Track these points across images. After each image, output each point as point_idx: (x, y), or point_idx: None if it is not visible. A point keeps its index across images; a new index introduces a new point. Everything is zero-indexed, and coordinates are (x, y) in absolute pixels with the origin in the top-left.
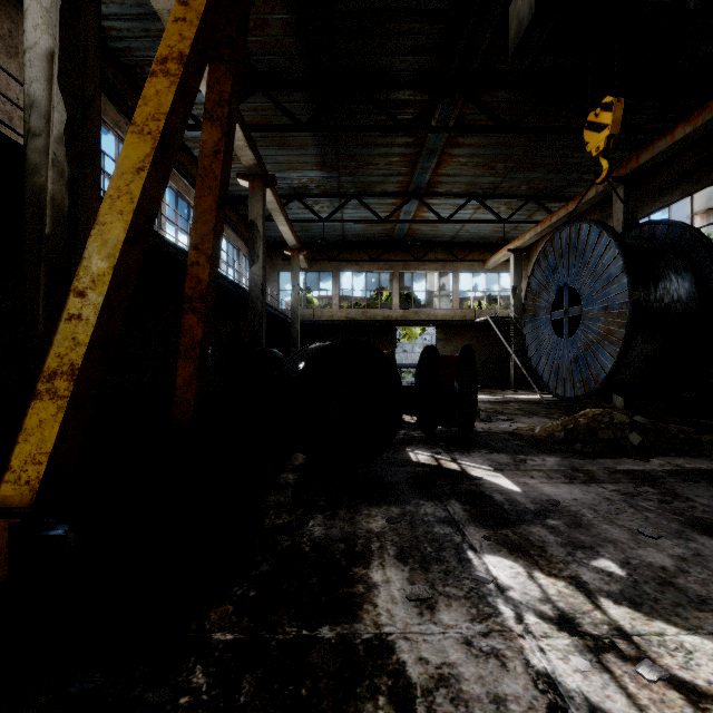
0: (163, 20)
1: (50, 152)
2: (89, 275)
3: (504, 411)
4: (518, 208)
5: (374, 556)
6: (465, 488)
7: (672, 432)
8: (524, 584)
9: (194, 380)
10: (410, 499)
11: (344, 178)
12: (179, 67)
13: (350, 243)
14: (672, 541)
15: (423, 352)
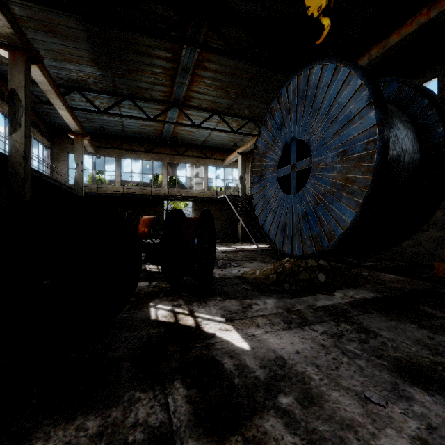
0: None
1: None
2: None
3: (235, 258)
4: (243, 125)
5: None
6: (195, 355)
7: (341, 270)
8: None
9: None
10: (124, 392)
11: (118, 79)
12: None
13: (130, 137)
14: (399, 407)
15: (169, 214)
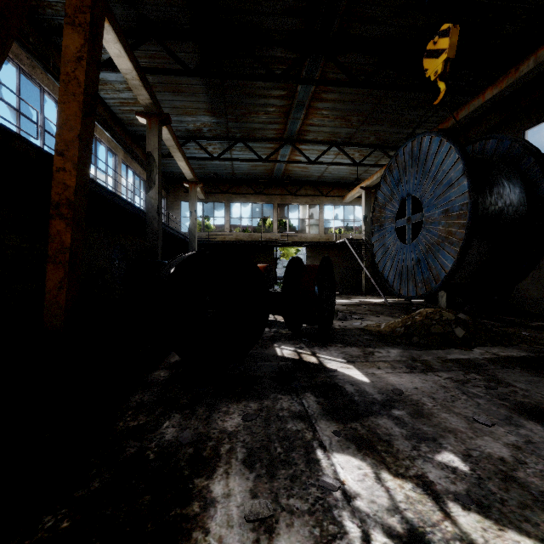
0: None
1: None
2: None
3: (357, 312)
4: (368, 155)
5: (221, 462)
6: (320, 380)
7: (487, 326)
8: (371, 489)
9: (64, 284)
10: (269, 393)
11: (231, 124)
12: None
13: (239, 180)
14: (504, 429)
15: (290, 262)
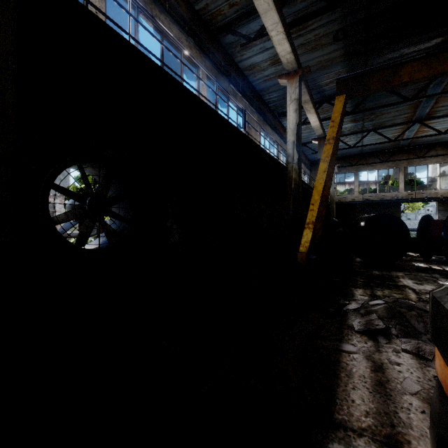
0: (301, 103)
1: (293, 167)
2: (314, 200)
3: None
4: None
5: (400, 278)
6: (442, 273)
7: None
8: None
9: (321, 228)
10: (414, 272)
11: (366, 123)
12: (333, 141)
13: (366, 153)
14: None
15: (422, 218)
